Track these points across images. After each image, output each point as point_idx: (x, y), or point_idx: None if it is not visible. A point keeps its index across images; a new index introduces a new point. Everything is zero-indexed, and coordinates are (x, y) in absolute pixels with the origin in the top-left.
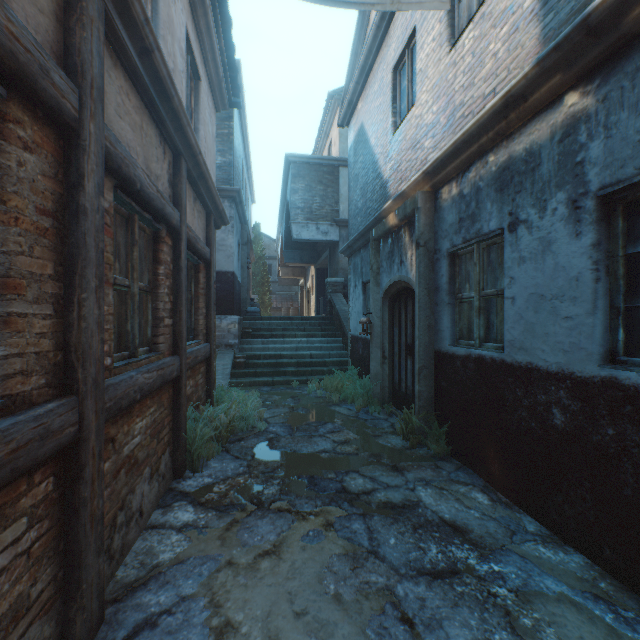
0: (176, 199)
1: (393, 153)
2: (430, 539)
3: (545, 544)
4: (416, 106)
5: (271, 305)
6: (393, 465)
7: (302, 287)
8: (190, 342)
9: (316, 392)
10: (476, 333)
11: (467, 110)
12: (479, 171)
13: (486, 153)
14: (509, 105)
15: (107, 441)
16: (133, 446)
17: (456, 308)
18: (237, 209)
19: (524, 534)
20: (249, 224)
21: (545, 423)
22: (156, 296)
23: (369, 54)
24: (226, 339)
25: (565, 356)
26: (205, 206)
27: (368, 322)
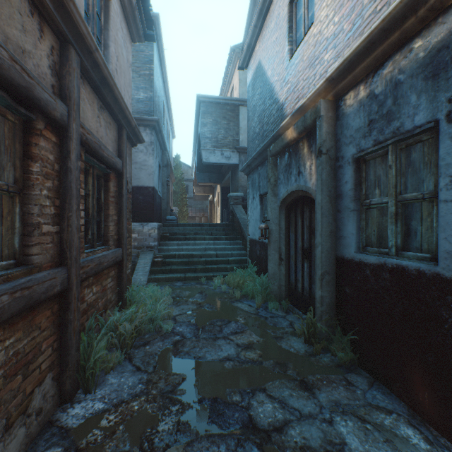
0: (63, 92)
1: (289, 77)
2: None
3: None
4: (314, 25)
5: (188, 215)
6: (301, 379)
7: (211, 201)
8: (95, 248)
9: (221, 287)
10: (392, 241)
11: (380, 3)
12: (398, 63)
13: (409, 40)
14: None
15: None
16: None
17: (362, 214)
18: (157, 137)
19: None
20: (170, 153)
21: None
22: (28, 198)
23: None
24: (147, 242)
25: None
26: (116, 119)
27: (266, 228)
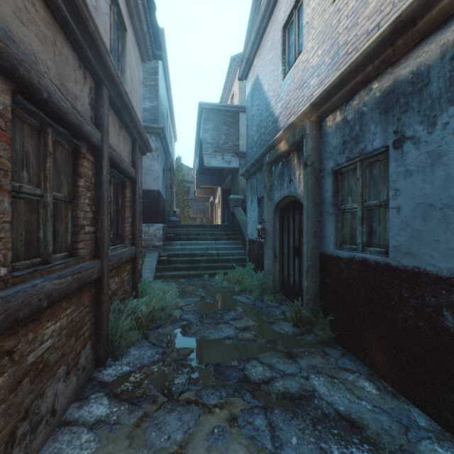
0: (98, 121)
1: (283, 94)
2: (330, 437)
3: (440, 443)
4: (303, 53)
5: (189, 216)
6: (287, 351)
7: (212, 203)
8: (116, 246)
9: (222, 283)
10: (359, 239)
11: (351, 47)
12: (363, 98)
13: (370, 81)
14: (397, 31)
15: None
16: (42, 351)
17: (339, 217)
18: (162, 143)
19: (417, 430)
20: (172, 156)
21: (434, 324)
22: (76, 206)
23: (263, 19)
24: (153, 242)
25: None
26: (131, 134)
27: (263, 229)
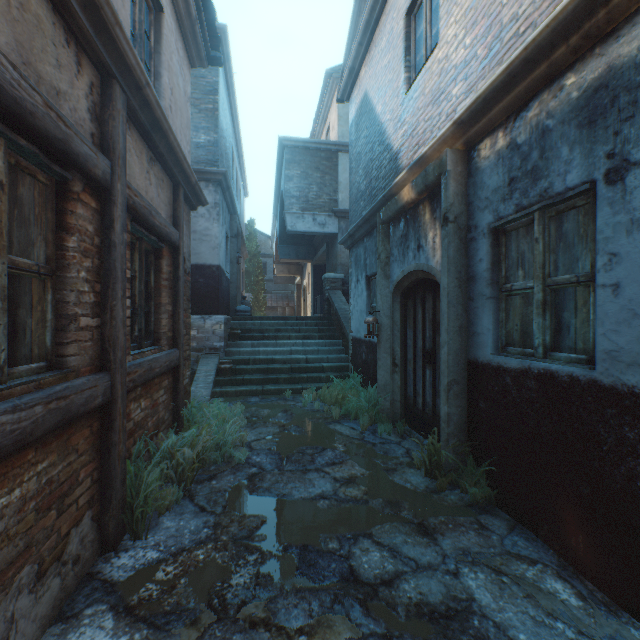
0: (105, 142)
1: (406, 115)
2: None
3: None
4: (439, 47)
5: (266, 304)
6: (419, 522)
7: (298, 286)
8: (144, 349)
9: (312, 404)
10: (538, 338)
11: (524, 24)
12: (546, 104)
13: (560, 75)
14: None
15: None
16: None
17: (502, 303)
18: (224, 196)
19: None
20: (241, 218)
21: None
22: (62, 282)
23: (375, 4)
24: (210, 341)
25: None
26: (170, 174)
27: (375, 322)
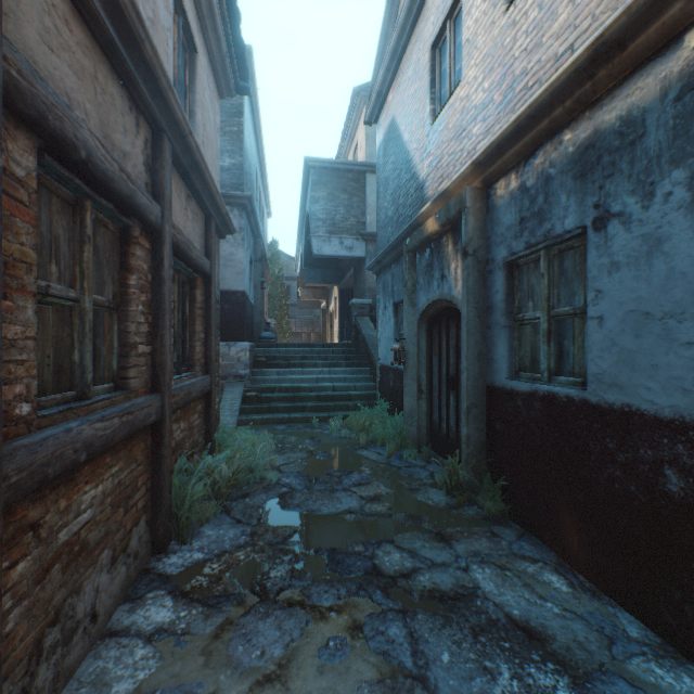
0: (156, 189)
1: (432, 147)
2: (498, 653)
3: (659, 661)
4: (461, 86)
5: (290, 330)
6: (437, 532)
7: (324, 310)
8: (182, 374)
9: (339, 431)
10: (544, 364)
11: (532, 79)
12: (549, 155)
13: (559, 130)
14: (598, 58)
15: (21, 530)
16: (78, 526)
17: (515, 332)
18: (249, 220)
19: (626, 643)
20: (264, 239)
21: (652, 488)
22: (125, 315)
23: (402, 33)
24: (235, 369)
25: (686, 397)
26: (203, 207)
27: (401, 349)
